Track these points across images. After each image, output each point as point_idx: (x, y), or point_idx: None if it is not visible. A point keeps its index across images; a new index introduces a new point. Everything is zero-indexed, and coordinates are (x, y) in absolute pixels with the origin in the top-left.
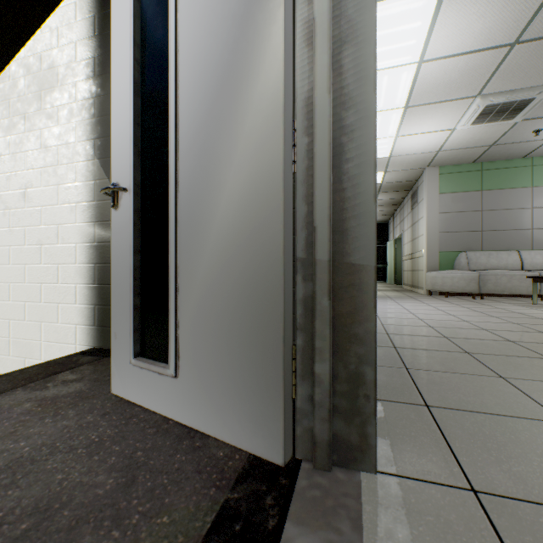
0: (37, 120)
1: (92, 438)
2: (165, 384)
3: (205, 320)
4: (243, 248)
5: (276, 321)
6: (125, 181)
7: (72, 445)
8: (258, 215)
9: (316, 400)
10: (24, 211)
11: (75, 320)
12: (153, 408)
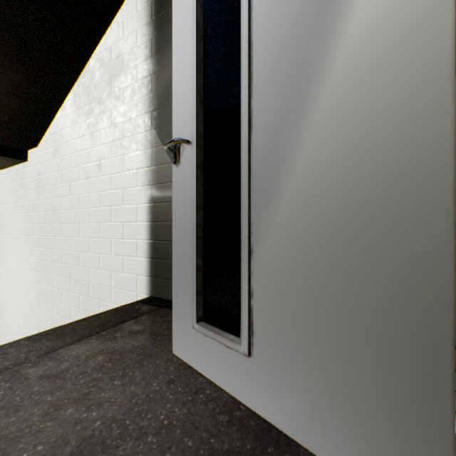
0: (108, 102)
1: (161, 418)
2: (233, 360)
3: (292, 293)
4: (359, 197)
5: (434, 312)
6: (186, 135)
7: (141, 426)
8: (392, 147)
9: None
10: (99, 179)
11: (136, 271)
12: (218, 383)
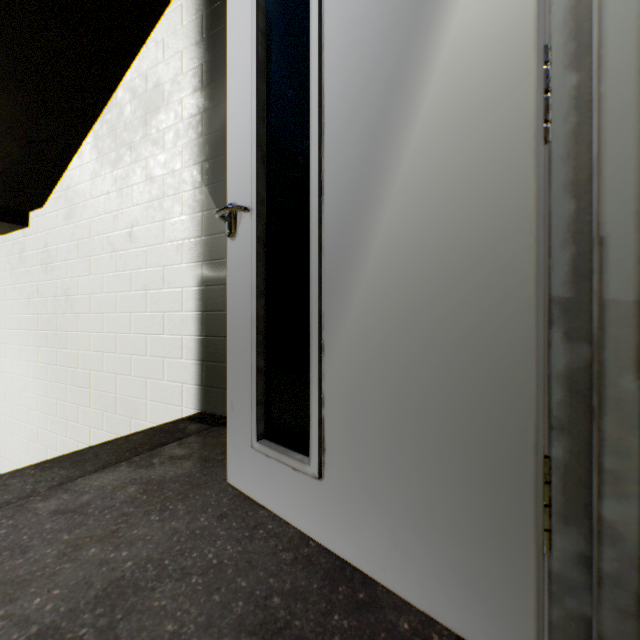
0: (143, 148)
1: (209, 557)
2: (301, 485)
3: (369, 398)
4: (442, 282)
5: (517, 414)
6: (244, 200)
7: (184, 566)
8: (475, 224)
9: (603, 570)
10: (130, 253)
11: (182, 378)
12: (283, 516)
